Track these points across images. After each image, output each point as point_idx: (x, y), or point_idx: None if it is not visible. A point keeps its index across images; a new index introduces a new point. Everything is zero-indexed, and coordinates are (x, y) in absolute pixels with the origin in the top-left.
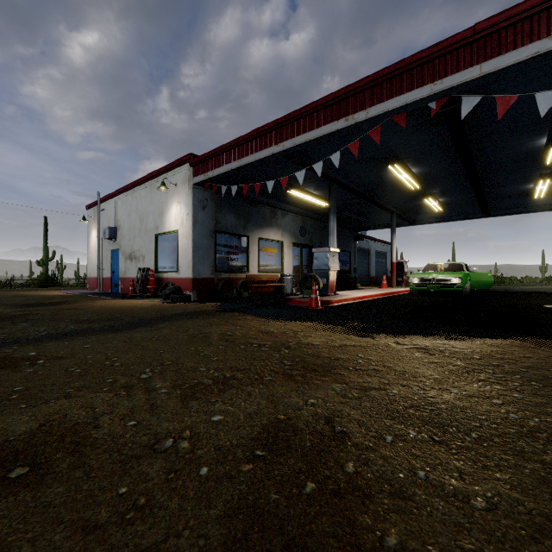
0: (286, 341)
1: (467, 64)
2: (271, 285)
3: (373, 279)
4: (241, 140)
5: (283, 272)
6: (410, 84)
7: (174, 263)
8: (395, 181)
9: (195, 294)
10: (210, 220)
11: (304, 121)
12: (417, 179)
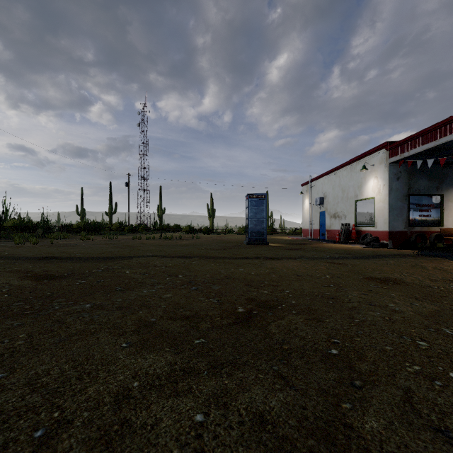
0: None
1: None
2: None
3: None
4: (439, 125)
5: None
6: None
7: (371, 220)
8: None
9: (390, 243)
10: (403, 187)
11: None
12: None
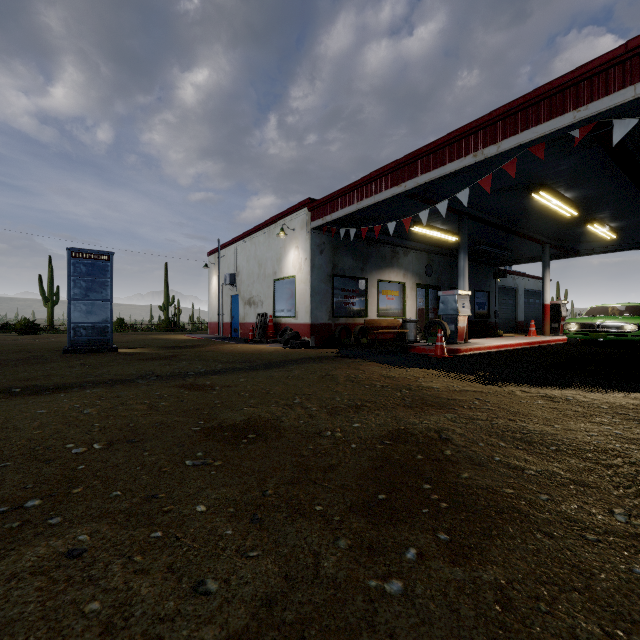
0: (407, 384)
1: (617, 85)
2: (391, 332)
3: (521, 324)
4: (361, 182)
5: (405, 316)
6: (549, 112)
7: (292, 308)
8: (543, 208)
9: (313, 340)
10: (327, 264)
11: (427, 159)
12: (574, 204)
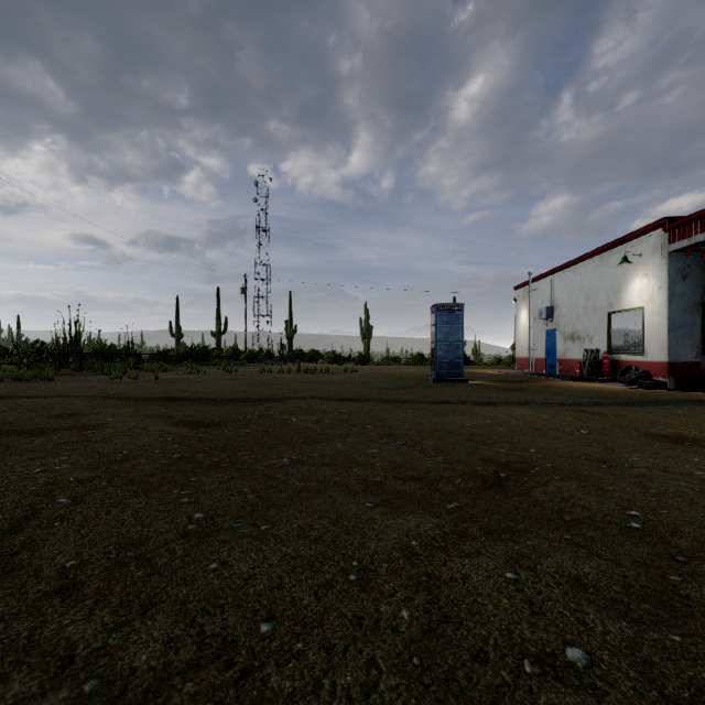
0: None
1: None
2: None
3: None
4: None
5: None
6: None
7: (637, 344)
8: None
9: (671, 381)
10: (693, 290)
11: None
12: None
